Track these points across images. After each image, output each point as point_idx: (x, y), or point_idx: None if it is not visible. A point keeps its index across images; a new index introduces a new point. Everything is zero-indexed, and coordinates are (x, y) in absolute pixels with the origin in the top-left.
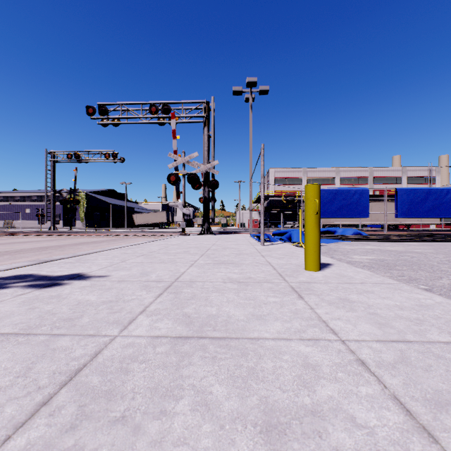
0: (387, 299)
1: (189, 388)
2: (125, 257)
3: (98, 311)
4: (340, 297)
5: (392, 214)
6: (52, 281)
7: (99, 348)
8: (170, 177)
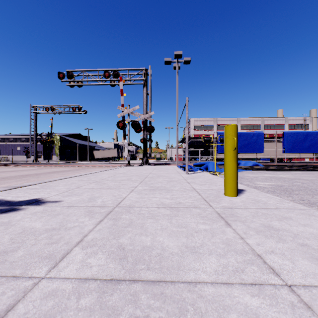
0: (309, 227)
1: None
2: (80, 184)
3: (37, 241)
4: (264, 223)
5: (279, 151)
6: (11, 206)
7: (15, 299)
8: (119, 123)
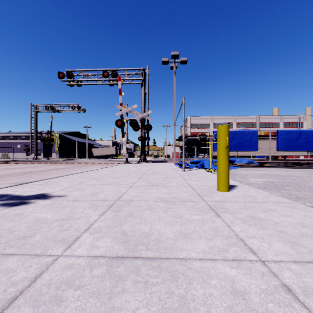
0: (289, 217)
1: None
2: (82, 180)
3: (50, 228)
4: (250, 214)
5: (274, 148)
6: (21, 200)
7: (41, 270)
8: (117, 122)
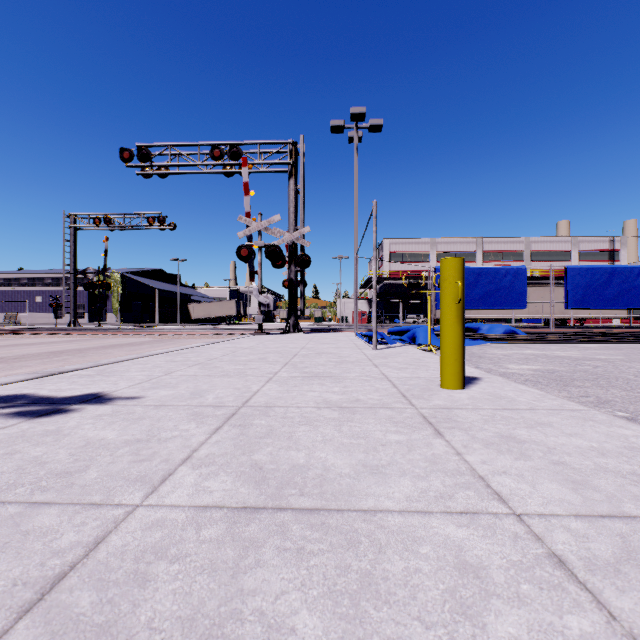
0: (577, 437)
1: (253, 619)
2: (171, 367)
3: (115, 458)
4: (501, 432)
5: (559, 304)
6: (54, 406)
7: (104, 530)
8: (241, 250)
